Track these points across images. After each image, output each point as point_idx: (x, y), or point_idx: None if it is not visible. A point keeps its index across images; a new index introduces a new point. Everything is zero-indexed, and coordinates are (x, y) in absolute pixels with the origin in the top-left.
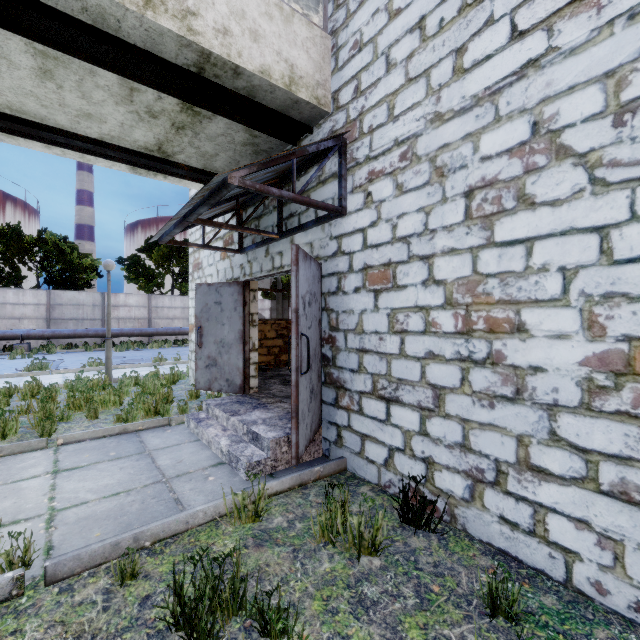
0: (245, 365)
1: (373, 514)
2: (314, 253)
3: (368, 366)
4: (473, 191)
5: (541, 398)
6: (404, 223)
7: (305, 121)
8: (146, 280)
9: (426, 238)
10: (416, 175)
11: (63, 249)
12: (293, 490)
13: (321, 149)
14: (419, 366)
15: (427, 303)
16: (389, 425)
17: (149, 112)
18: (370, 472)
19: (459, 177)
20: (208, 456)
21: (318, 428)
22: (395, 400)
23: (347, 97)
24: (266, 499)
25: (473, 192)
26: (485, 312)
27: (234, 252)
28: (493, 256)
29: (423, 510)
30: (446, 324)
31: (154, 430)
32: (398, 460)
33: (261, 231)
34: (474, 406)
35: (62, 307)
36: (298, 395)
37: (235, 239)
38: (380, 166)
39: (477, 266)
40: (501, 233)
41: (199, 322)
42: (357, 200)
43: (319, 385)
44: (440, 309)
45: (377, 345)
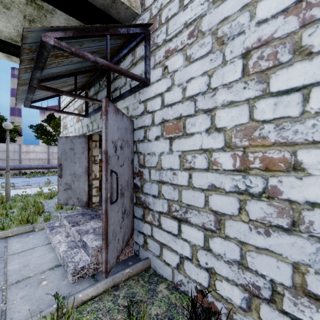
0: (89, 188)
1: (167, 317)
2: (129, 114)
3: (165, 193)
4: (250, 51)
5: (319, 232)
6: (191, 85)
7: (122, 21)
8: (47, 138)
9: (209, 95)
10: (201, 47)
11: None
12: (106, 292)
13: (130, 33)
14: (203, 196)
15: (210, 146)
16: (180, 239)
17: (1, 2)
18: (166, 271)
19: (237, 42)
20: (50, 259)
21: (131, 236)
22: (185, 220)
23: (150, 0)
24: (74, 316)
25: (250, 52)
26: (261, 153)
27: (82, 116)
28: (269, 104)
29: (208, 319)
30: (226, 163)
31: (20, 236)
32: (187, 266)
33: (94, 99)
34: (251, 232)
35: None
36: (107, 221)
37: (84, 108)
38: (173, 45)
39: (253, 114)
40: (277, 84)
41: (60, 161)
42: (157, 73)
43: (132, 205)
44: (221, 151)
45: (171, 178)
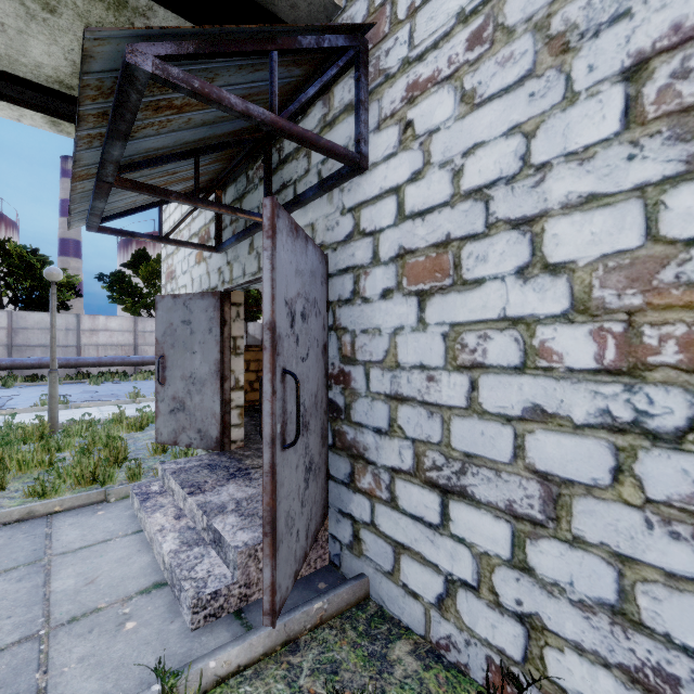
0: (224, 410)
1: None
2: (317, 239)
3: (406, 426)
4: (647, 62)
5: None
6: (477, 163)
7: None
8: (133, 300)
9: (526, 183)
10: (503, 66)
11: (31, 263)
12: (271, 656)
13: (324, 47)
14: (510, 434)
15: (528, 311)
16: (446, 536)
17: None
18: (410, 612)
19: (608, 41)
20: (143, 567)
21: (322, 522)
22: (459, 492)
23: None
24: None
25: (647, 64)
26: (683, 326)
27: (208, 250)
28: None
29: None
30: (575, 352)
31: (79, 511)
32: (465, 604)
33: (237, 209)
34: (650, 532)
35: (27, 331)
36: (276, 490)
37: (212, 233)
38: (429, 70)
39: (659, 225)
40: None
41: (161, 349)
42: (387, 140)
43: (324, 451)
44: (560, 322)
45: (423, 390)
